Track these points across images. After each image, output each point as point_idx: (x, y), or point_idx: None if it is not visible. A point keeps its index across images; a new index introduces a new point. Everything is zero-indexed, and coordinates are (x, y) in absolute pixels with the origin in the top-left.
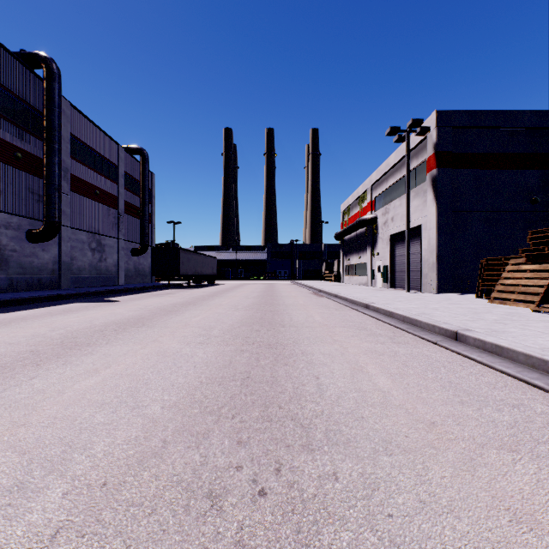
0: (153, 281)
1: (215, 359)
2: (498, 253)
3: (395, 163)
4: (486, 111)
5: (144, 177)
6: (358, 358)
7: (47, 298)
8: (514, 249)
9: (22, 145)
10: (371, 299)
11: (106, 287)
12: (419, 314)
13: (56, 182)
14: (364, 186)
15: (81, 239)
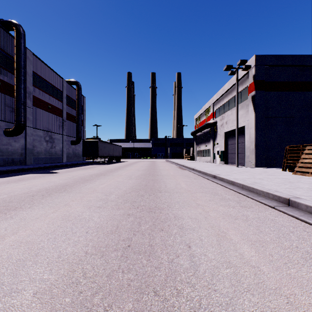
0: (84, 160)
1: (106, 224)
2: (293, 143)
3: (228, 89)
4: (286, 56)
5: (78, 98)
6: (219, 222)
7: (13, 171)
8: (302, 140)
9: (1, 77)
10: (216, 172)
11: (54, 164)
12: (253, 183)
13: (22, 99)
14: (209, 103)
15: (39, 135)
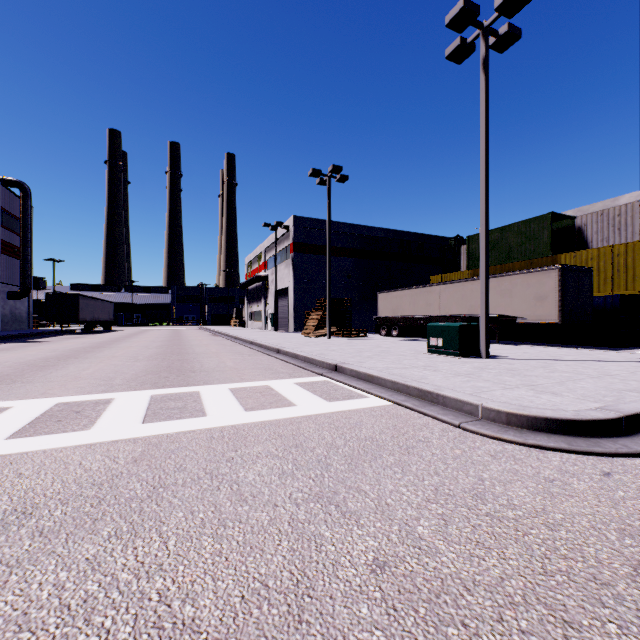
0: (31, 328)
1: (158, 350)
2: None
3: (277, 239)
4: (323, 220)
5: (26, 214)
6: (212, 348)
7: None
8: None
9: None
10: (243, 335)
11: None
12: (252, 338)
13: None
14: (261, 248)
15: None
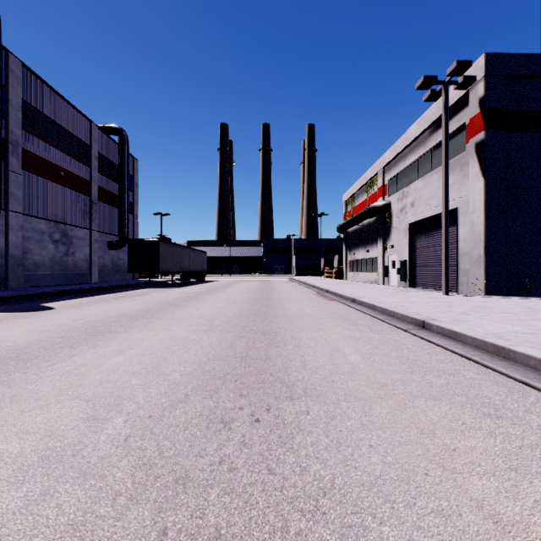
0: (135, 278)
1: None
2: None
3: (418, 135)
4: None
5: (122, 160)
6: None
7: None
8: None
9: None
10: (415, 309)
11: (67, 286)
12: None
13: None
14: (374, 169)
15: (38, 229)
